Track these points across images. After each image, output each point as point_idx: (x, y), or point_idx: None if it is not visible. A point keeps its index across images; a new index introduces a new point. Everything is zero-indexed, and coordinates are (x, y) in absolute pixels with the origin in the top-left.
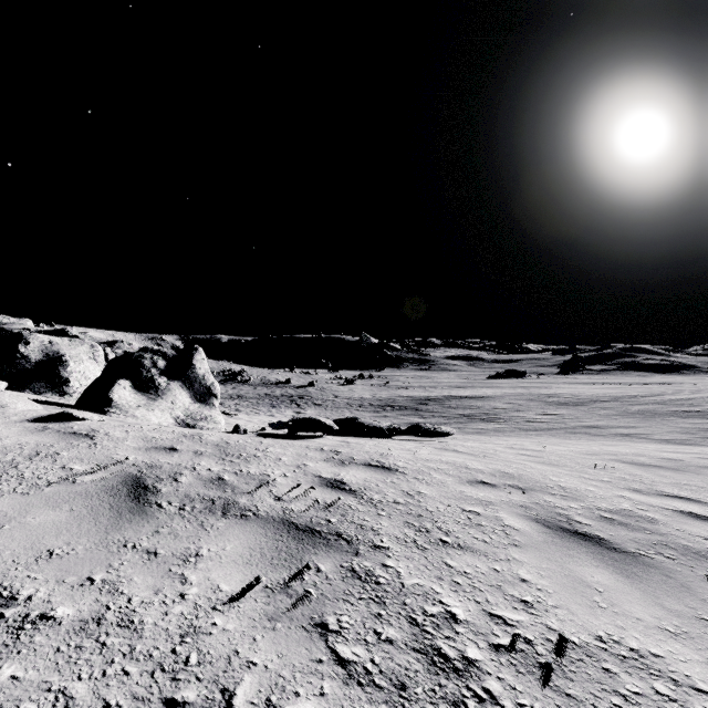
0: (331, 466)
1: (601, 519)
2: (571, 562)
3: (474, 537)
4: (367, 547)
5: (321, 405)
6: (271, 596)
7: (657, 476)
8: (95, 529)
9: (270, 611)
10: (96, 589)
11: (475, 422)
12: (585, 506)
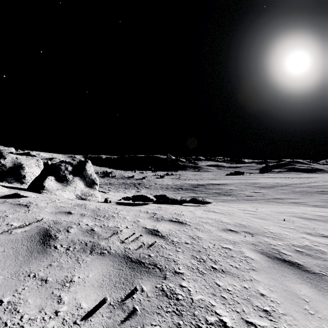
0: (151, 221)
1: (296, 251)
2: (286, 280)
3: (230, 264)
4: (171, 272)
5: (148, 188)
6: (112, 311)
7: (316, 225)
8: (14, 264)
9: (110, 323)
10: (2, 309)
11: (221, 196)
12: (286, 243)
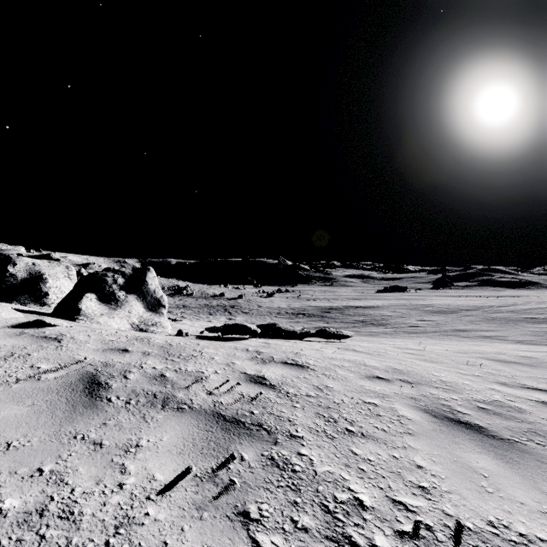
0: (254, 364)
1: (478, 409)
2: (458, 449)
3: (374, 426)
4: (284, 436)
5: (248, 313)
6: (200, 485)
7: (517, 371)
8: (51, 422)
9: (198, 500)
10: (44, 479)
11: (368, 326)
12: (464, 397)
